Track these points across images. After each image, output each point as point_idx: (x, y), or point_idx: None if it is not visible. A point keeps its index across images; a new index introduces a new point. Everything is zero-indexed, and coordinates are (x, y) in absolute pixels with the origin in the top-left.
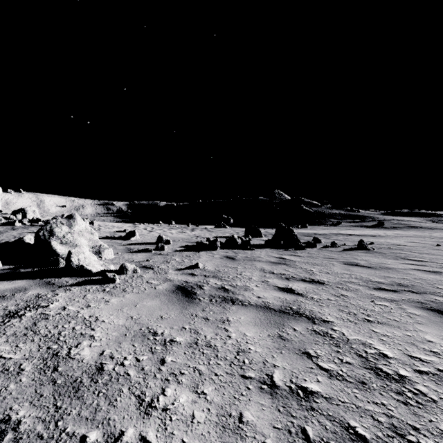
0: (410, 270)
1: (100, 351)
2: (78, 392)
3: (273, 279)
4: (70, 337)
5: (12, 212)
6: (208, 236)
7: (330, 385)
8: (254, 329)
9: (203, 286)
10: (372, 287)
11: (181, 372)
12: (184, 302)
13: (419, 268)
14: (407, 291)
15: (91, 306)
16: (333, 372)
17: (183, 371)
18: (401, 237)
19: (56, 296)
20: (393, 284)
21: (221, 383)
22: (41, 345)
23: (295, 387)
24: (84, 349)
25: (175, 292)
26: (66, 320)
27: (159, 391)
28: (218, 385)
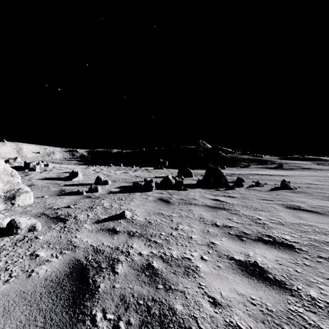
0: None
1: None
2: None
3: (220, 238)
4: None
5: None
6: (147, 176)
7: None
8: None
9: (118, 264)
10: None
11: None
12: None
13: None
14: None
15: None
16: None
17: None
18: (304, 176)
19: None
20: None
21: None
22: None
23: None
24: None
25: (58, 287)
26: None
27: None
28: None
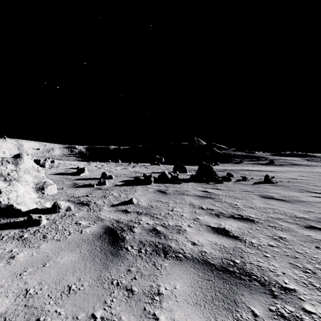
0: None
1: None
2: None
3: (203, 216)
4: None
5: None
6: (145, 172)
7: None
8: (196, 317)
9: (134, 228)
10: (303, 225)
11: None
12: (108, 254)
13: None
14: None
15: None
16: None
17: None
18: (291, 172)
19: None
20: (319, 220)
21: None
22: None
23: None
24: None
25: (102, 237)
26: None
27: None
28: None
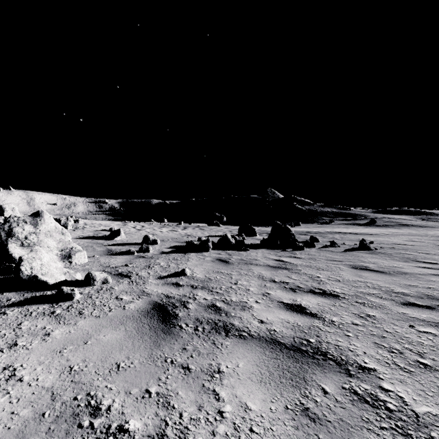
0: (430, 276)
1: None
2: None
3: (275, 290)
4: None
5: None
6: (200, 235)
7: None
8: (260, 393)
9: (188, 304)
10: (400, 302)
11: None
12: (158, 332)
13: None
14: None
15: (18, 344)
16: None
17: None
18: (397, 235)
19: None
20: (422, 296)
21: None
22: None
23: None
24: None
25: (149, 314)
26: None
27: None
28: None
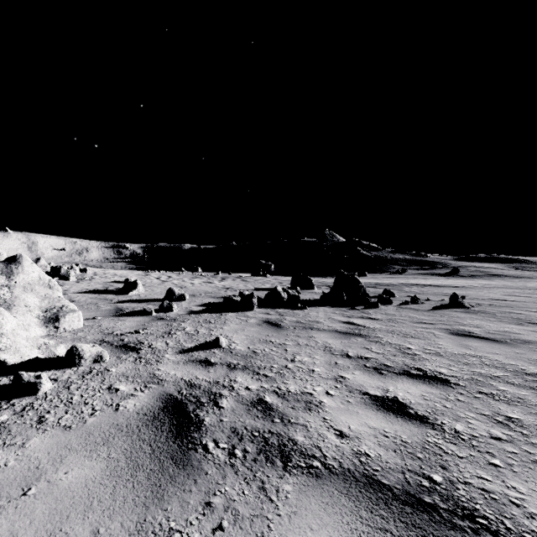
0: None
1: None
2: None
3: (352, 372)
4: None
5: None
6: (242, 288)
7: None
8: None
9: (222, 398)
10: None
11: None
12: (165, 462)
13: None
14: None
15: None
16: None
17: None
18: (491, 288)
19: None
20: None
21: None
22: None
23: None
24: None
25: (156, 420)
26: None
27: None
28: None
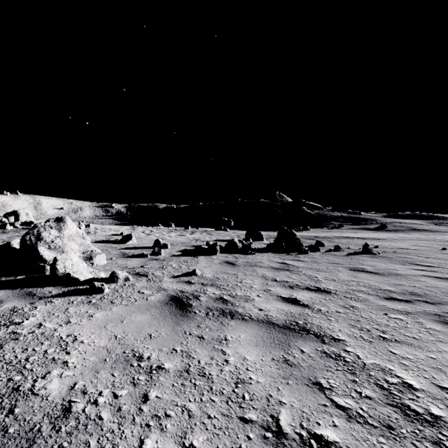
0: (420, 277)
1: (71, 384)
2: (32, 446)
3: (275, 287)
4: (38, 364)
5: (4, 215)
6: (208, 239)
7: (350, 432)
8: (255, 351)
9: (200, 297)
10: (383, 297)
11: (166, 413)
12: (177, 316)
13: (430, 275)
14: (421, 301)
15: (72, 322)
16: (351, 412)
17: (168, 412)
18: (405, 240)
19: (34, 310)
20: (405, 292)
21: (215, 430)
22: (1, 375)
23: (307, 435)
24: (52, 380)
25: (168, 304)
26: (39, 341)
27: (136, 444)
28: (211, 434)
